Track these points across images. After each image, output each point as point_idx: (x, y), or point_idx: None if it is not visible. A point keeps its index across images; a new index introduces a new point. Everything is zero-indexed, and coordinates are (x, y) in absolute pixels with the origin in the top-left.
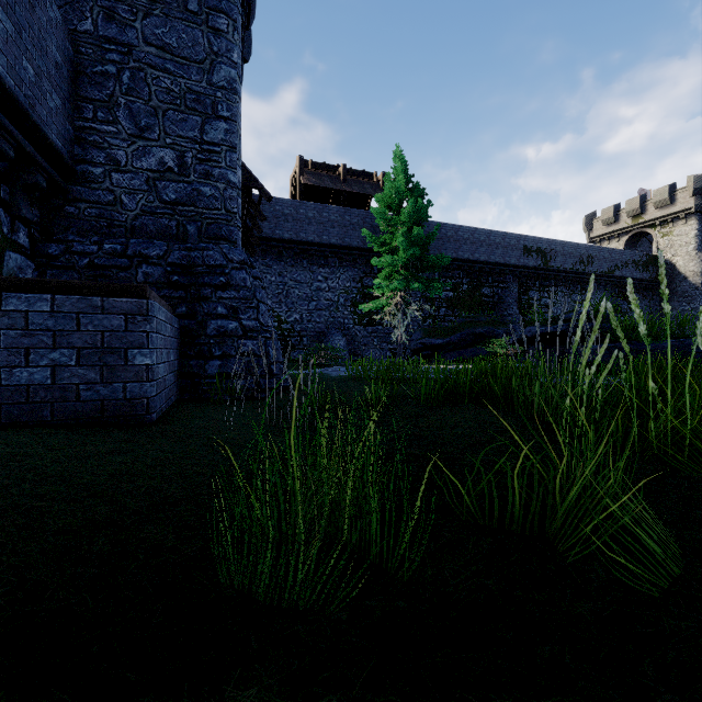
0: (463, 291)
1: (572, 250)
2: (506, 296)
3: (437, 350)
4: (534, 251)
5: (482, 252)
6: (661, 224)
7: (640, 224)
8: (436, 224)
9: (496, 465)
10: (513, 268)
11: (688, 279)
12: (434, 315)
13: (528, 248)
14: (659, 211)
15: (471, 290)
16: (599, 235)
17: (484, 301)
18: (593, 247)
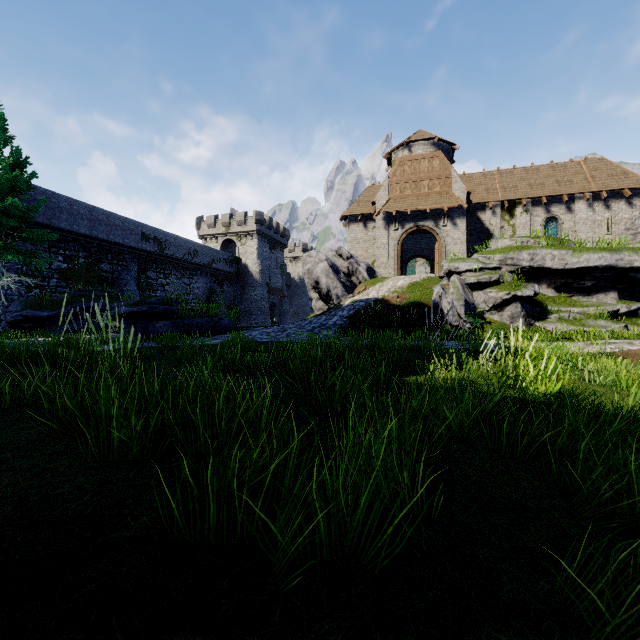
0: (80, 264)
1: (182, 243)
2: (126, 274)
3: (43, 322)
4: (152, 239)
5: (100, 230)
6: (241, 237)
7: (229, 233)
8: (44, 191)
9: (3, 385)
10: (133, 249)
11: (253, 275)
12: (43, 285)
13: (146, 235)
14: (240, 227)
15: (89, 264)
16: (206, 234)
17: (103, 275)
18: (198, 244)
